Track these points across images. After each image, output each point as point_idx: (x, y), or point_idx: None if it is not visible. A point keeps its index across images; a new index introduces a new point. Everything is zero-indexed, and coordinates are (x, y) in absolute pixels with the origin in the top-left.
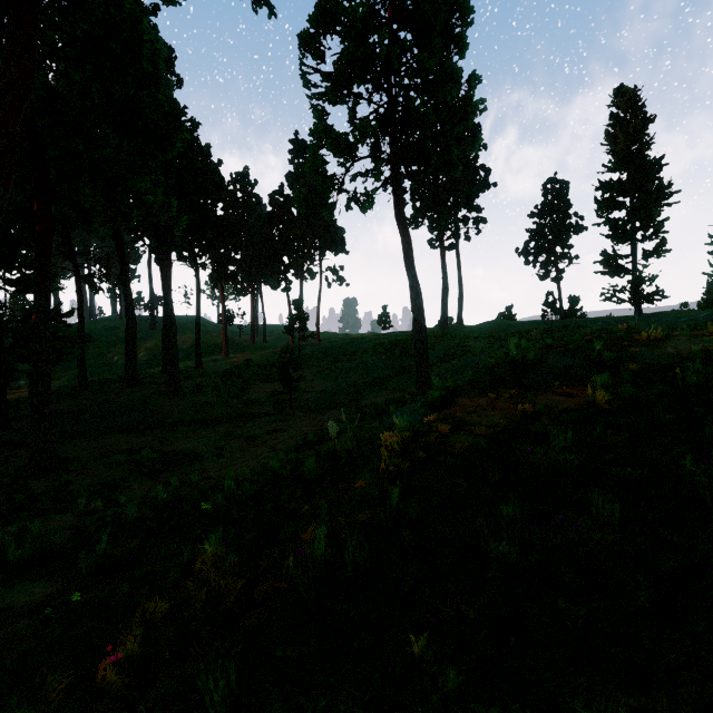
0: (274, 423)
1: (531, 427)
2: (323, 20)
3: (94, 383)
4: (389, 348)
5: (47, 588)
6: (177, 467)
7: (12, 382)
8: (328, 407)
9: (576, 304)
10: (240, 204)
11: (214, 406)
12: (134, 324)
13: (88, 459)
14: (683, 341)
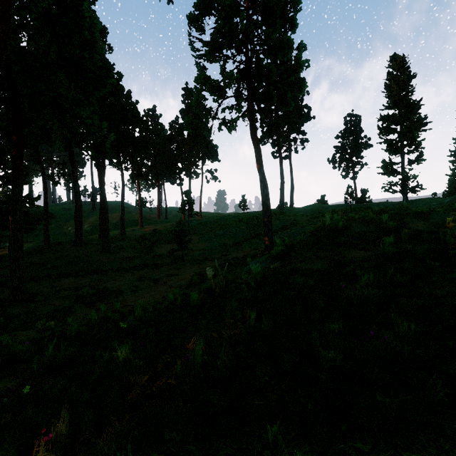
0: (171, 270)
1: (344, 270)
2: (203, 6)
3: (54, 244)
4: (246, 221)
5: (9, 383)
6: (107, 299)
7: (1, 244)
8: (206, 259)
9: (365, 194)
10: (150, 129)
11: (132, 259)
12: (80, 206)
13: (48, 294)
14: (440, 214)
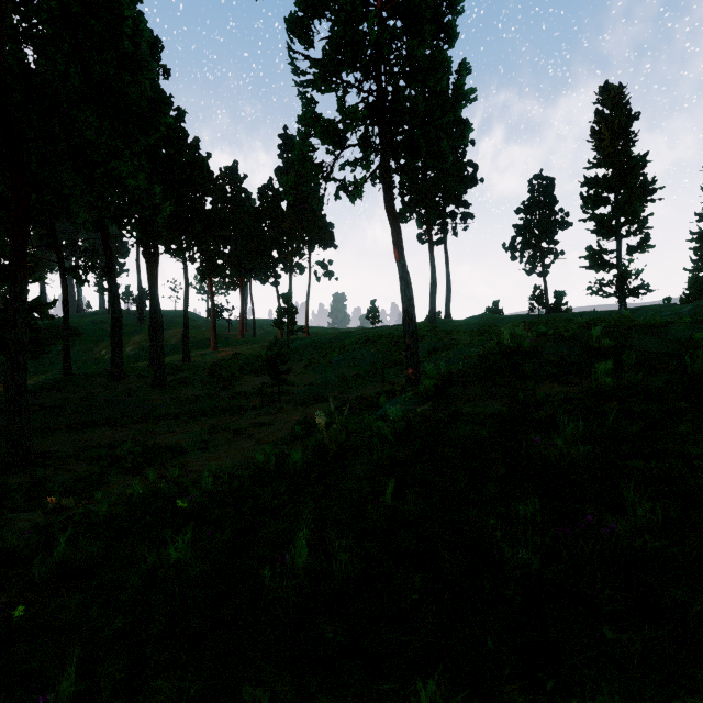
0: (262, 416)
1: (534, 415)
2: (311, 2)
3: (78, 377)
4: (378, 341)
5: None
6: (159, 461)
7: None
8: (316, 399)
9: (562, 299)
10: (229, 198)
11: (201, 399)
12: (119, 317)
13: (67, 454)
14: (682, 328)
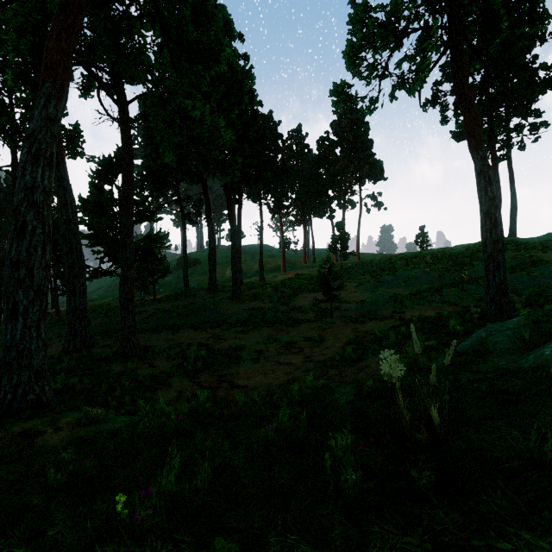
0: (313, 330)
1: None
2: None
3: (189, 290)
4: (431, 261)
5: None
6: (215, 368)
7: (157, 290)
8: (368, 317)
9: None
10: (294, 154)
11: (265, 310)
12: (214, 246)
13: (159, 349)
14: None
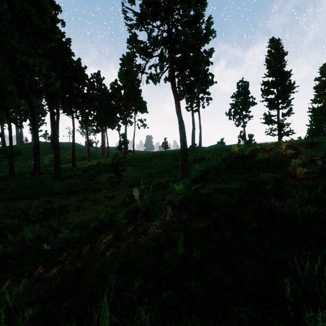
0: (109, 193)
1: (264, 189)
2: None
3: (16, 174)
4: (167, 156)
5: None
6: (51, 217)
7: None
8: (137, 184)
9: (252, 138)
10: (95, 88)
11: (79, 184)
12: (38, 144)
13: (2, 213)
14: None
